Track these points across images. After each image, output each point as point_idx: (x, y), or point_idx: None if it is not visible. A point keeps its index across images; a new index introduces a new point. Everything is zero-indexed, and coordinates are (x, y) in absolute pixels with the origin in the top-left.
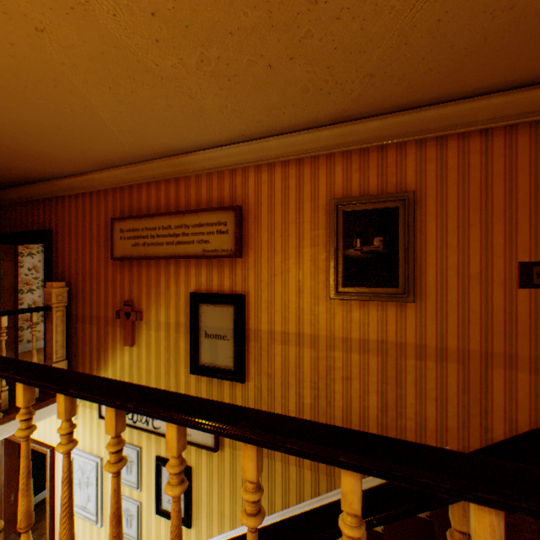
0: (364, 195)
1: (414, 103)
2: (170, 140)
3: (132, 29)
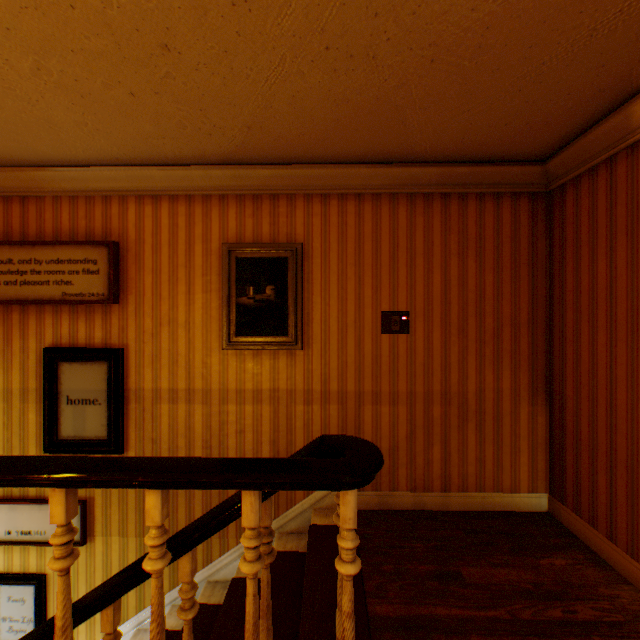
0: (258, 242)
1: (299, 159)
2: (8, 147)
3: None
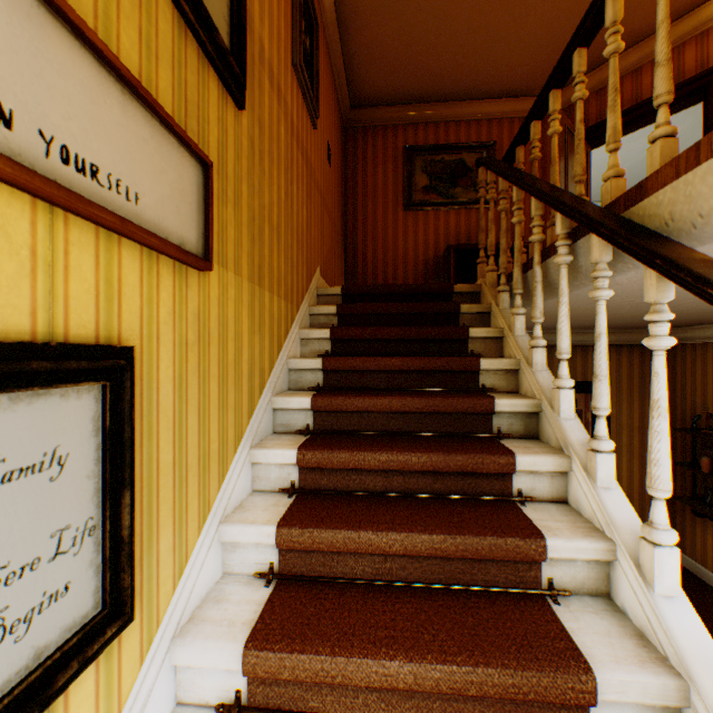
0: None
1: None
2: None
3: None
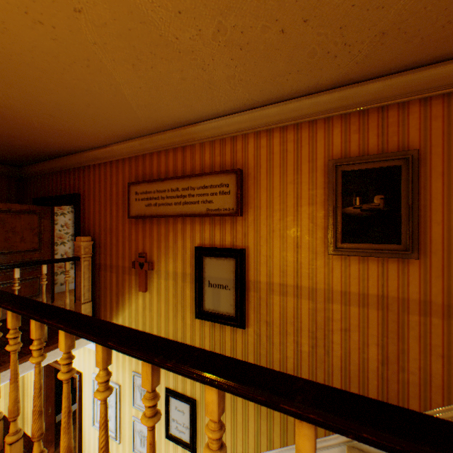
0: (364, 155)
1: (421, 61)
2: (180, 112)
3: (158, 1)
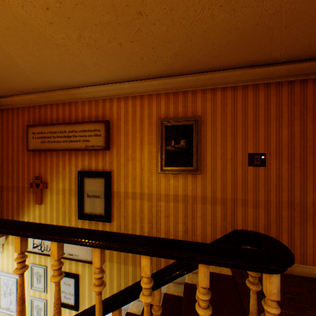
0: (176, 117)
1: (200, 70)
2: (65, 80)
3: (35, 15)
